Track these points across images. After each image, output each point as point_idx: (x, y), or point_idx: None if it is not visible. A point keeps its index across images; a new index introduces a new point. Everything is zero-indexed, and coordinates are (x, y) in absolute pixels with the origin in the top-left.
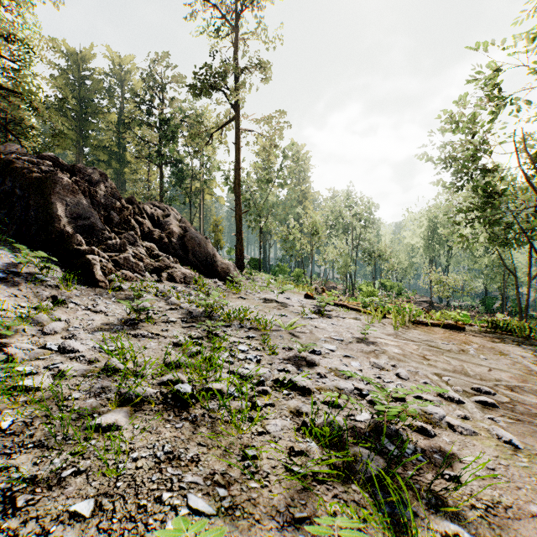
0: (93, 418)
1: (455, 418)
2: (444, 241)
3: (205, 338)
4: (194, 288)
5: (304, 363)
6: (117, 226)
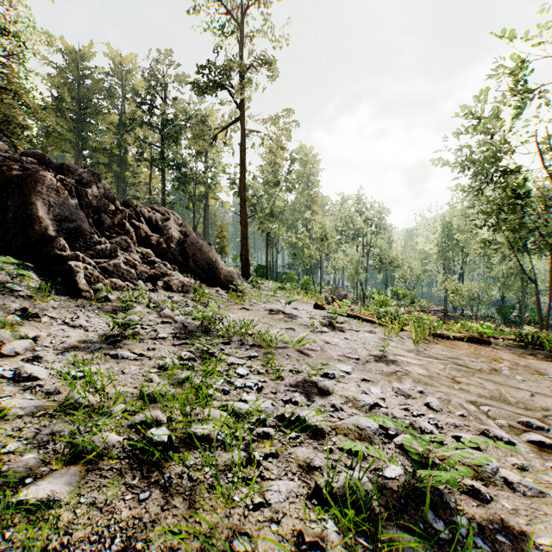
0: (24, 485)
1: (509, 468)
2: (459, 247)
3: (197, 359)
4: (192, 297)
5: (316, 391)
6: (109, 230)
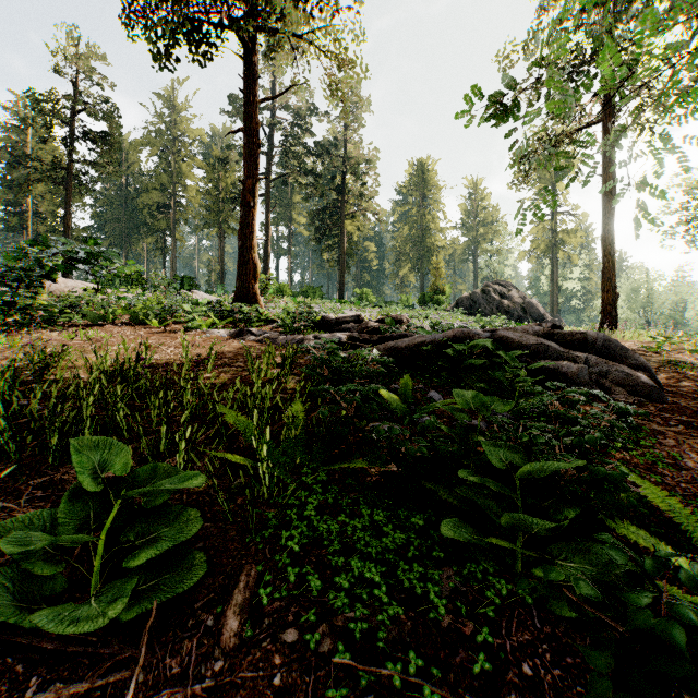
0: None
1: None
2: None
3: None
4: None
5: None
6: None
